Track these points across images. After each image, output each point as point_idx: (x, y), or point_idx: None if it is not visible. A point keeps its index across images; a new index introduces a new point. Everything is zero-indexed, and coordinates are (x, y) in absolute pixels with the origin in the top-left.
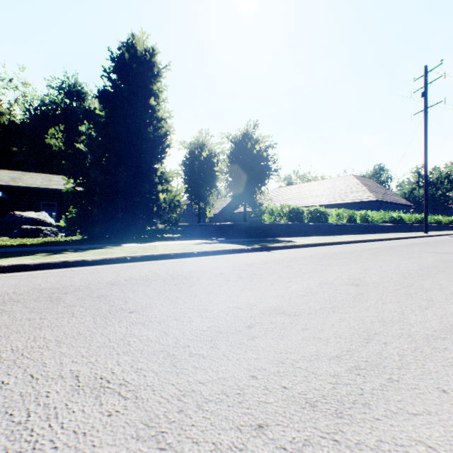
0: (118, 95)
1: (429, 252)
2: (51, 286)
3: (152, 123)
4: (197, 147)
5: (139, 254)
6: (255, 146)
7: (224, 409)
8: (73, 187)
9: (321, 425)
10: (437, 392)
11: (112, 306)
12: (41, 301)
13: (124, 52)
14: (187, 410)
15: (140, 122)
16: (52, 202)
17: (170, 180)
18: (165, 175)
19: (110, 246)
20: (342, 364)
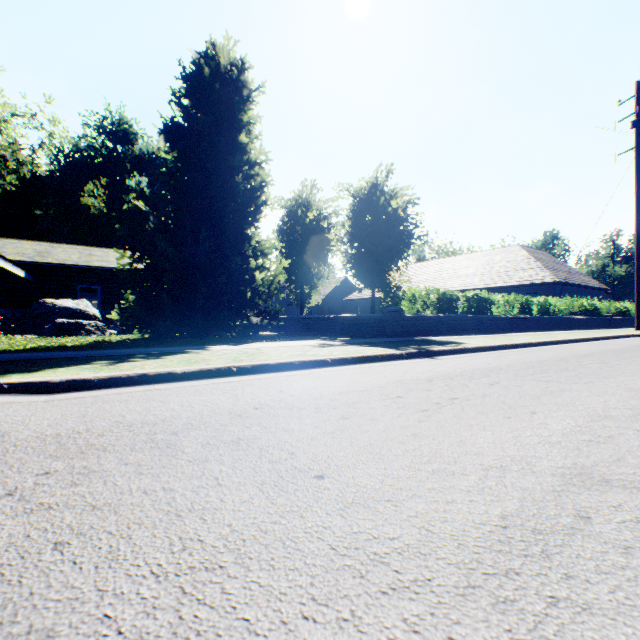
0: (193, 129)
1: None
2: (141, 418)
3: (241, 170)
4: (300, 205)
5: (247, 363)
6: (391, 202)
7: None
8: (129, 264)
9: None
10: None
11: (274, 463)
12: (143, 450)
13: (203, 66)
14: None
15: (225, 167)
16: (94, 285)
17: (269, 252)
18: (262, 245)
19: (193, 350)
20: None
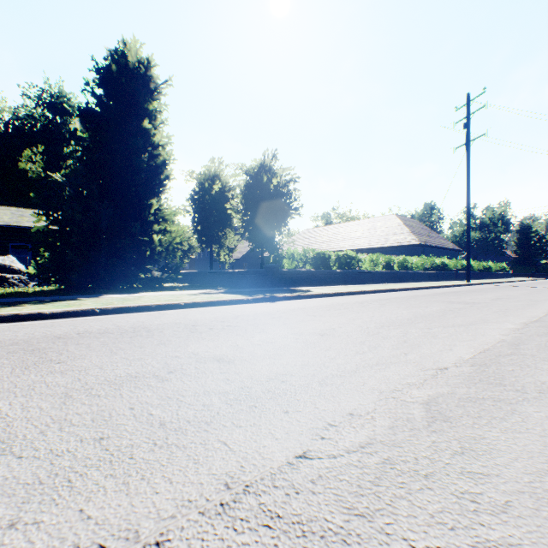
0: (104, 114)
1: (444, 301)
2: None
3: (147, 150)
4: (207, 179)
5: (111, 306)
6: (273, 180)
7: (81, 430)
8: (45, 226)
9: (155, 435)
10: (279, 412)
11: (41, 358)
12: None
13: (111, 64)
14: (48, 431)
15: (131, 148)
16: (25, 243)
17: (169, 218)
18: (163, 212)
19: (86, 297)
20: (222, 397)
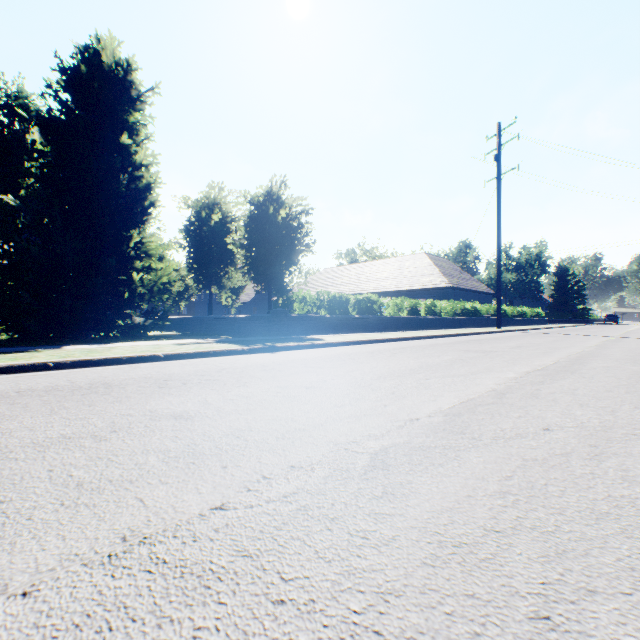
0: (71, 125)
1: (462, 350)
2: None
3: (127, 170)
4: (204, 207)
5: (70, 359)
6: (281, 212)
7: None
8: None
9: (66, 496)
10: (217, 468)
11: None
12: None
13: (80, 63)
14: None
15: (106, 167)
16: None
17: (154, 253)
18: (147, 246)
19: (42, 349)
20: (161, 455)
